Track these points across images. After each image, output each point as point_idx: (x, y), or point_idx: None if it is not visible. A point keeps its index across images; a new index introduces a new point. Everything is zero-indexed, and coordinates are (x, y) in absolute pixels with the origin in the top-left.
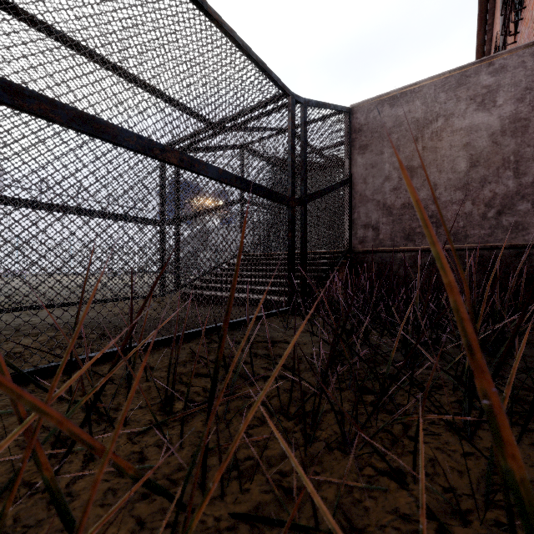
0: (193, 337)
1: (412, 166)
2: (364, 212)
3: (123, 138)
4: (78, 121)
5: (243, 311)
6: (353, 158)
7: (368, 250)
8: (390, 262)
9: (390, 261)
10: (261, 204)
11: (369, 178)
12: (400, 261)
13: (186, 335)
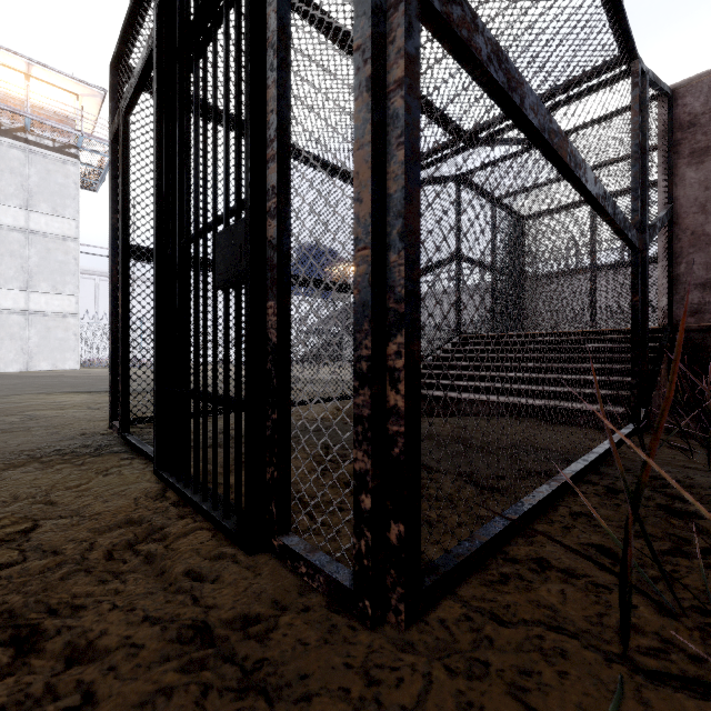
0: (576, 482)
1: None
2: (701, 261)
3: (527, 105)
4: (494, 63)
5: (527, 426)
6: (676, 172)
7: (710, 326)
8: None
9: None
10: (480, 262)
11: None
12: None
13: (572, 479)
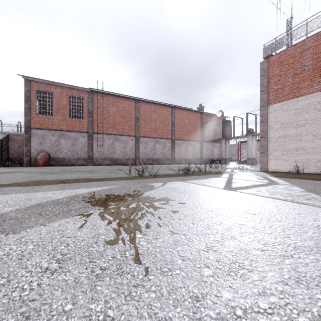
0: None
1: (20, 146)
2: (11, 152)
3: None
4: None
5: None
6: (9, 142)
7: (12, 158)
8: (16, 160)
9: (16, 160)
10: None
11: (12, 146)
12: (18, 160)
13: None
